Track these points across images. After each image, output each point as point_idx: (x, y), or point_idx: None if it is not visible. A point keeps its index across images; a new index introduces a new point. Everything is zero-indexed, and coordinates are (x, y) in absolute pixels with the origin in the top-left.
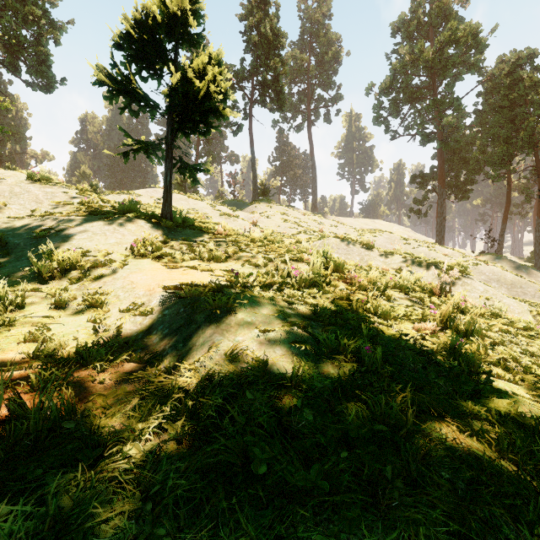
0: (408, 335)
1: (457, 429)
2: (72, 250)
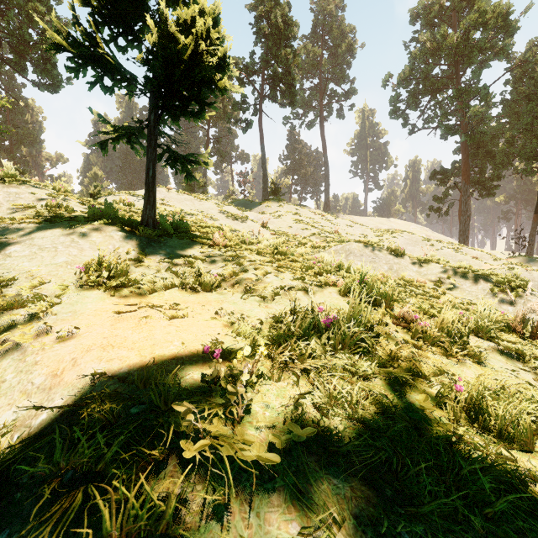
0: None
1: None
2: None
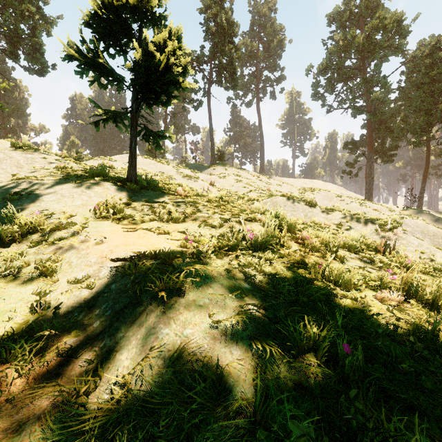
0: (376, 310)
1: None
2: (34, 213)
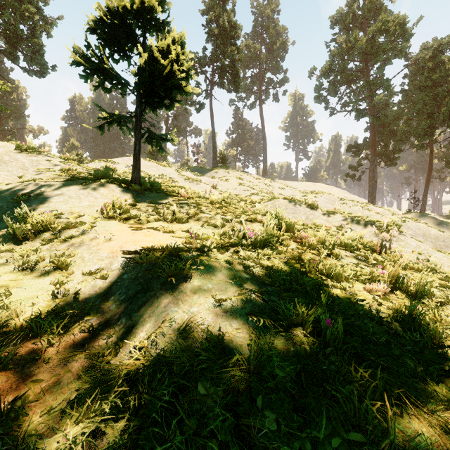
0: (362, 298)
1: (441, 429)
2: (45, 212)
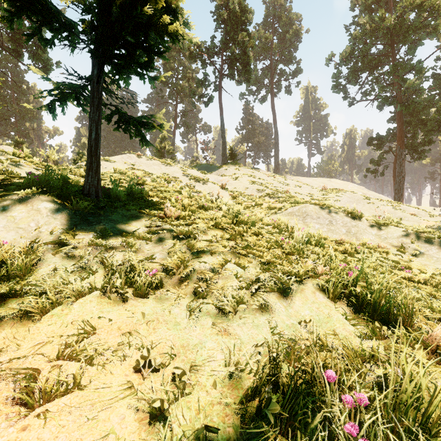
0: None
1: None
2: None
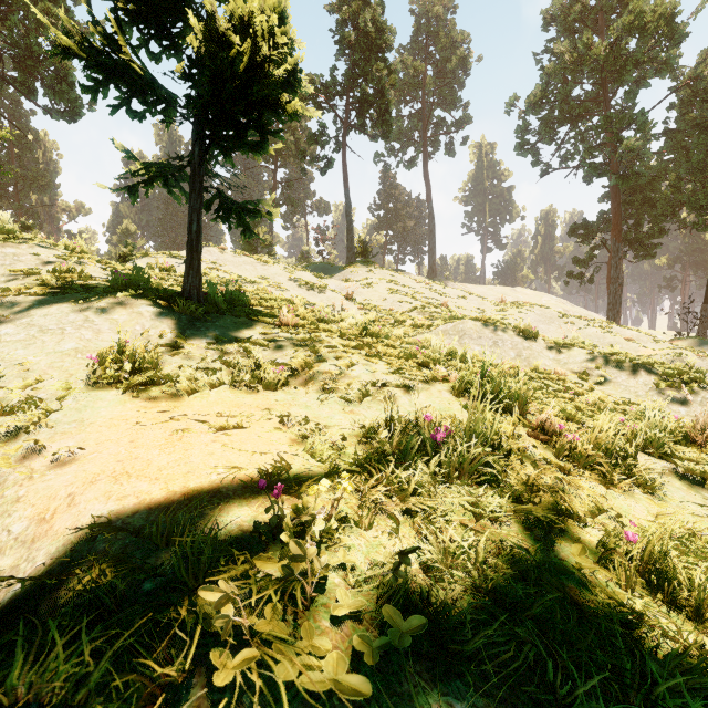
0: None
1: None
2: None
